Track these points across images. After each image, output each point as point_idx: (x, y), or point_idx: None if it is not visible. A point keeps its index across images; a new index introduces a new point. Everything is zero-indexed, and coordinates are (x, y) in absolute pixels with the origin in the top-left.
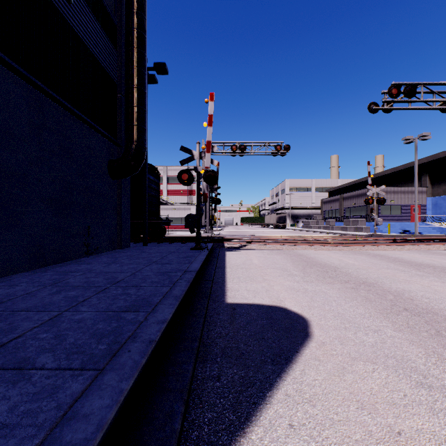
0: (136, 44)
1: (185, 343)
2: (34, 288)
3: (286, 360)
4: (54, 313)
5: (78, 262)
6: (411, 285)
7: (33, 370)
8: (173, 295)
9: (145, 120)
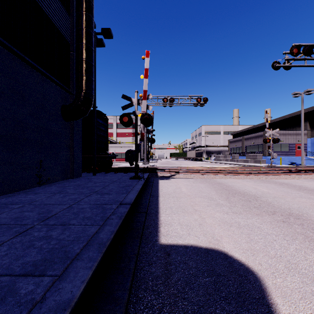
0: (84, 8)
1: None
2: None
3: None
4: None
5: (28, 192)
6: None
7: None
8: (98, 240)
9: (93, 72)
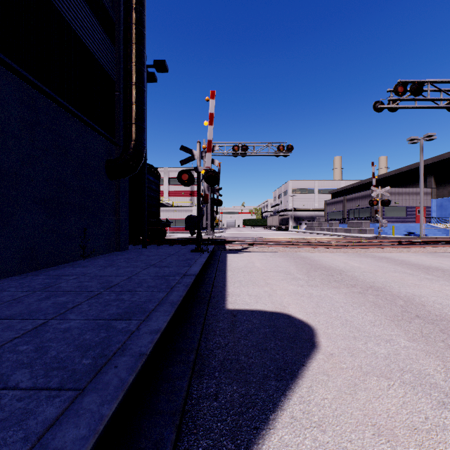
0: (134, 40)
1: (180, 355)
2: (22, 294)
3: (291, 375)
4: (39, 322)
5: (73, 265)
6: (421, 289)
7: (5, 390)
8: (169, 301)
9: (144, 118)
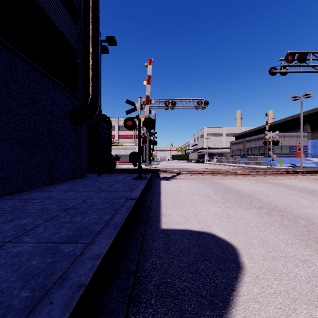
0: (91, 20)
1: (120, 279)
2: None
3: (223, 302)
4: None
5: (42, 190)
6: (315, 210)
7: None
8: (113, 223)
9: (99, 79)
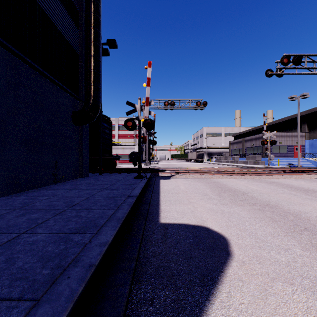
0: (93, 24)
1: (123, 263)
2: (5, 211)
3: (212, 281)
4: (13, 235)
5: (47, 188)
6: (305, 207)
7: None
8: (116, 217)
9: (100, 81)
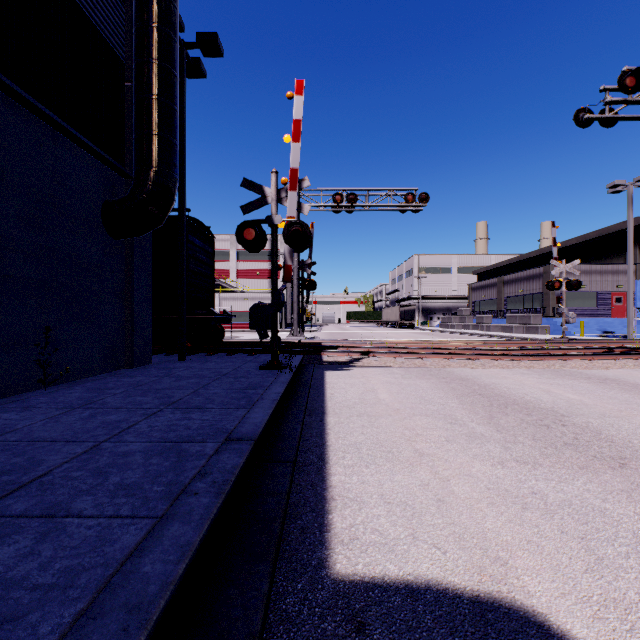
0: None
1: None
2: None
3: None
4: None
5: (9, 403)
6: None
7: None
8: (130, 590)
9: (175, 127)
